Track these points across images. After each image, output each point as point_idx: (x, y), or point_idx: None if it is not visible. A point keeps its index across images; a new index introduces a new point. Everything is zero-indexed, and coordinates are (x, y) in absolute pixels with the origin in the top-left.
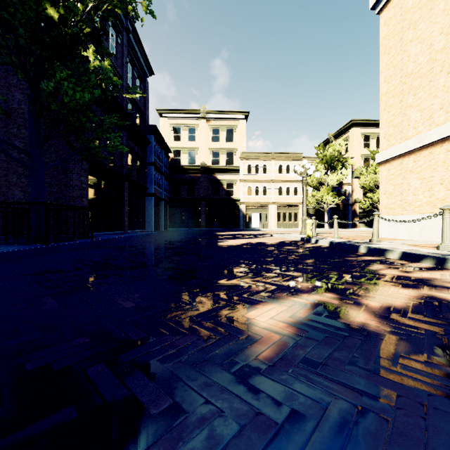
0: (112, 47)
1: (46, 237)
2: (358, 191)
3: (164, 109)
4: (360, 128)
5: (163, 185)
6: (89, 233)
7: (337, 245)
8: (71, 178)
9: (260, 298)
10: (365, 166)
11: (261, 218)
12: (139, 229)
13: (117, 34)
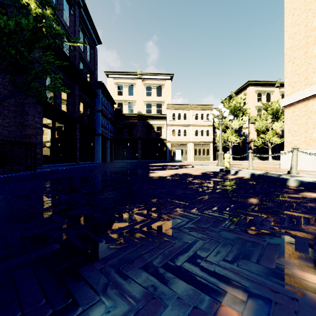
0: (66, 16)
1: None
2: (253, 133)
3: (110, 71)
4: (254, 87)
5: (109, 128)
6: (43, 165)
7: (260, 176)
8: (27, 119)
9: None
10: (258, 115)
11: (182, 153)
12: (89, 161)
13: (70, 6)
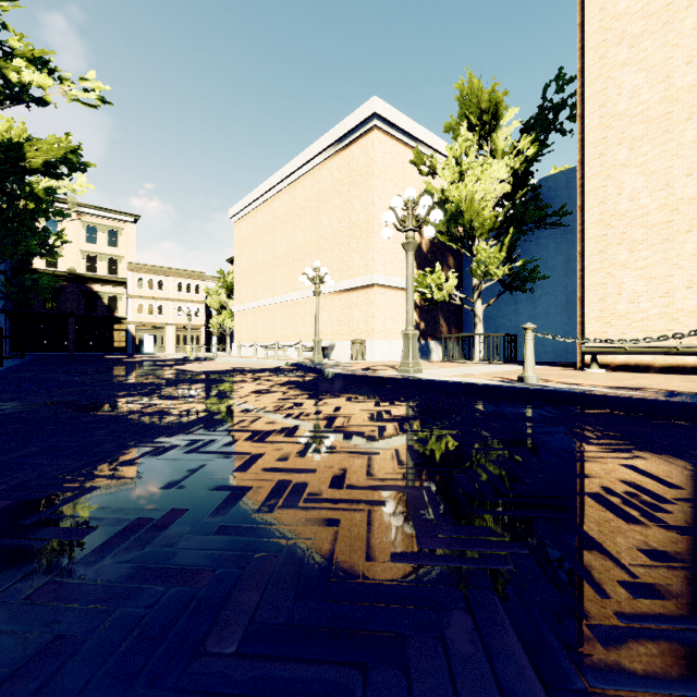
0: None
1: (22, 355)
2: None
3: None
4: None
5: None
6: None
7: (197, 358)
8: None
9: (154, 363)
10: None
11: (156, 340)
12: None
13: None
